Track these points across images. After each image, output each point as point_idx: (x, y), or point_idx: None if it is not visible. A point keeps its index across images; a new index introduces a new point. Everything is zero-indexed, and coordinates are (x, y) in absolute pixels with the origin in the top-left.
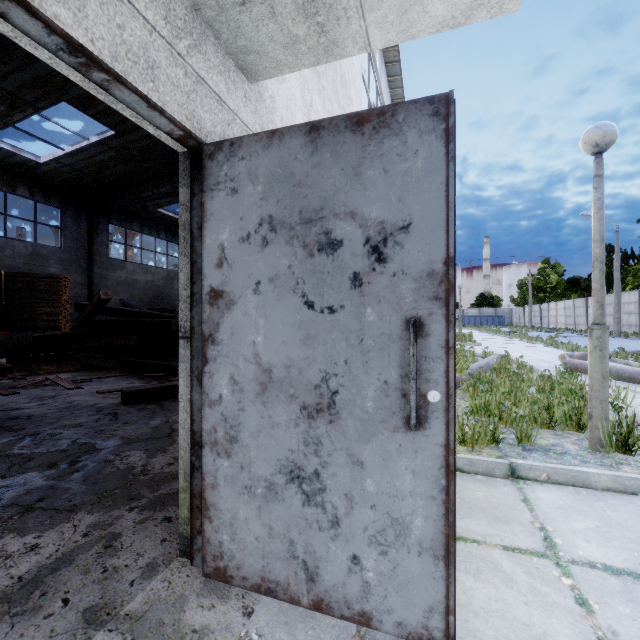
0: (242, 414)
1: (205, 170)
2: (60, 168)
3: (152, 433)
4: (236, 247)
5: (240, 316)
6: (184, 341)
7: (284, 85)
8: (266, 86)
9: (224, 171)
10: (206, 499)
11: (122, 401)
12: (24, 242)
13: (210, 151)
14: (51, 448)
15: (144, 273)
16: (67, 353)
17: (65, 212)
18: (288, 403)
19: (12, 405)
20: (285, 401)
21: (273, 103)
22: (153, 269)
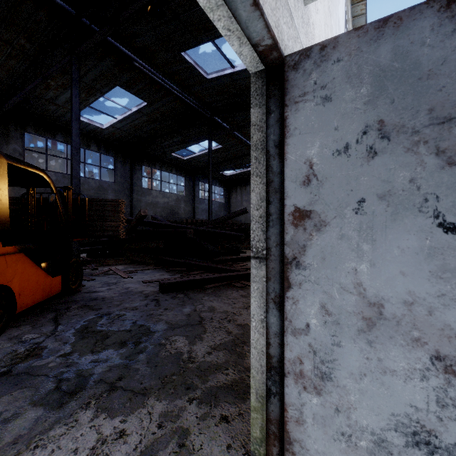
0: (337, 350)
1: (287, 82)
2: (114, 131)
3: (187, 320)
4: (329, 161)
5: (334, 239)
6: (256, 261)
7: (317, 16)
8: (310, 12)
9: (312, 79)
10: (288, 432)
11: (160, 290)
12: (94, 180)
13: (294, 61)
14: (120, 327)
15: (162, 197)
16: (121, 252)
17: (117, 159)
18: (409, 348)
19: (92, 288)
20: (404, 345)
21: (313, 30)
22: (168, 194)
